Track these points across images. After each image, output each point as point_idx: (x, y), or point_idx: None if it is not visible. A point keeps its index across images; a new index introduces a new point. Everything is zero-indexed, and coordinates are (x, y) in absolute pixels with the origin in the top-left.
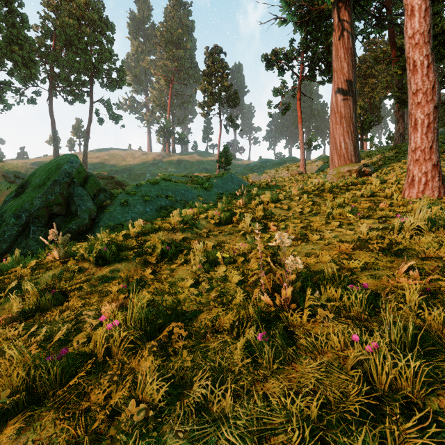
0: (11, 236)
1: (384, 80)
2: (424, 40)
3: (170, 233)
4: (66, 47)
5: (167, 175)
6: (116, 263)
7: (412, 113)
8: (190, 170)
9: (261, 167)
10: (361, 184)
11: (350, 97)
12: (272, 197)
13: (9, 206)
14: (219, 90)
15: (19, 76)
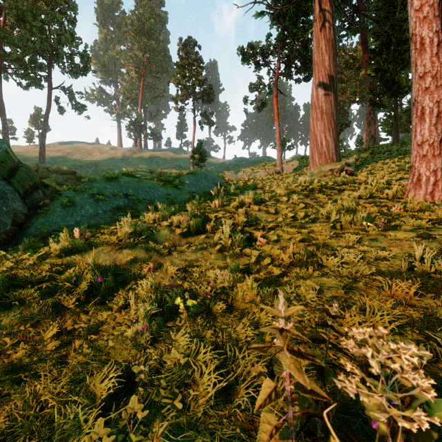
0: None
1: (353, 85)
2: (434, 13)
3: (114, 250)
4: (18, 24)
5: (132, 170)
6: None
7: (418, 101)
8: (163, 167)
9: (236, 165)
10: (352, 184)
11: (331, 92)
12: (254, 198)
13: None
14: (193, 83)
15: None
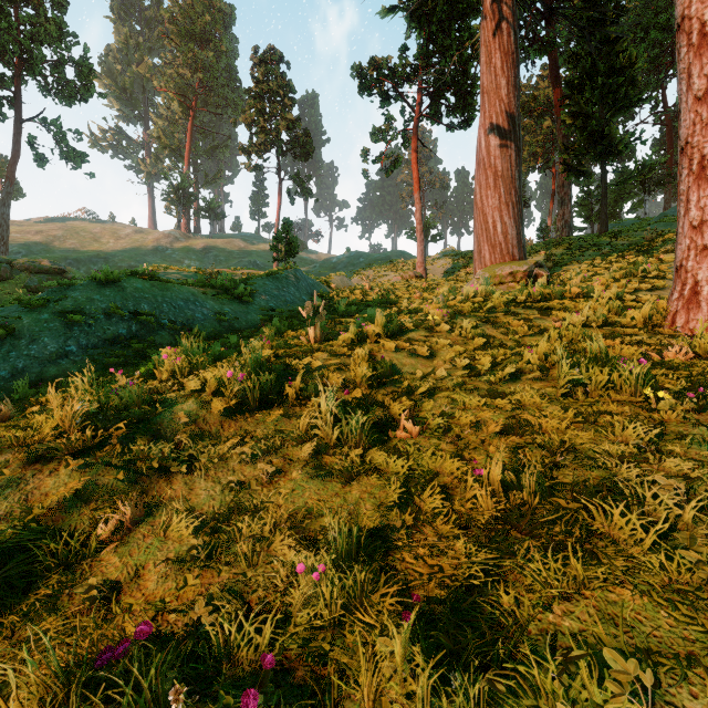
0: None
1: (534, 141)
2: None
3: (39, 462)
4: None
5: (161, 268)
6: None
7: (694, 143)
8: (226, 265)
9: (349, 264)
10: (557, 298)
11: (511, 141)
12: (386, 324)
13: None
14: (277, 125)
15: None
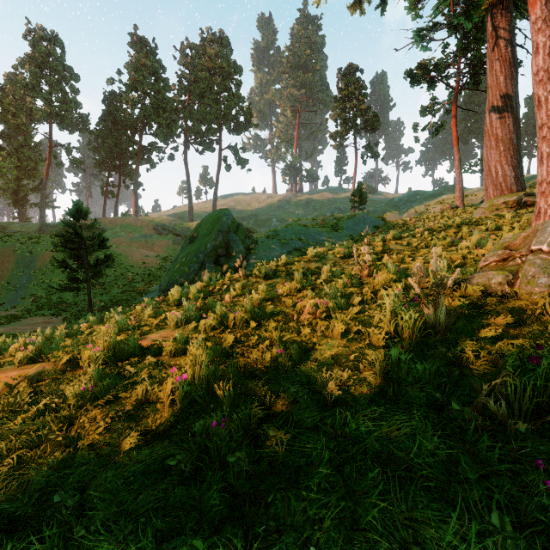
0: (194, 271)
1: None
2: (548, 76)
3: (306, 264)
4: (199, 100)
5: (297, 220)
6: (275, 279)
7: (539, 147)
8: (320, 212)
9: (408, 201)
10: (501, 218)
11: (508, 116)
12: (395, 236)
13: (190, 250)
14: (354, 115)
15: (162, 136)
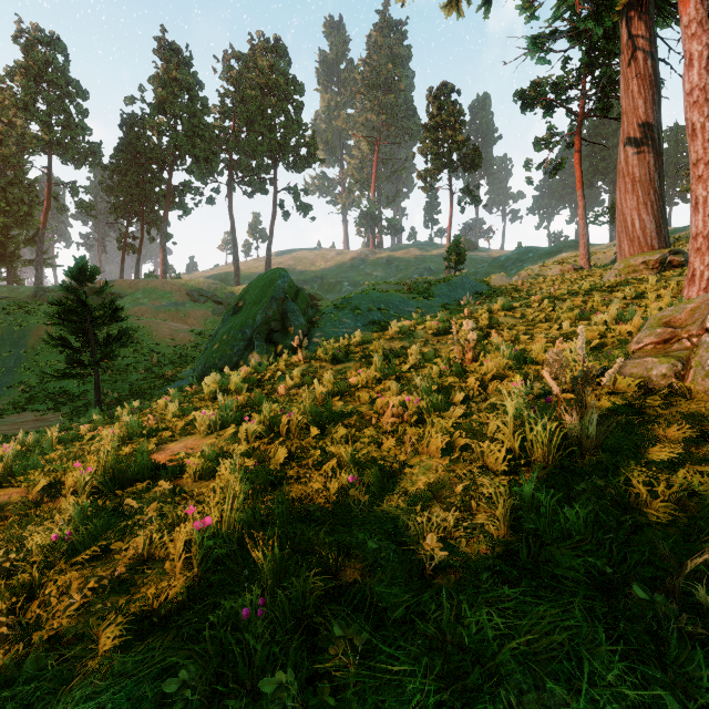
0: (239, 351)
1: None
2: (705, 97)
3: (388, 343)
4: (247, 127)
5: (376, 284)
6: (346, 363)
7: (693, 189)
8: (405, 273)
9: (517, 261)
10: (641, 283)
11: (648, 150)
12: (504, 305)
13: (233, 324)
14: (449, 149)
15: (199, 173)
